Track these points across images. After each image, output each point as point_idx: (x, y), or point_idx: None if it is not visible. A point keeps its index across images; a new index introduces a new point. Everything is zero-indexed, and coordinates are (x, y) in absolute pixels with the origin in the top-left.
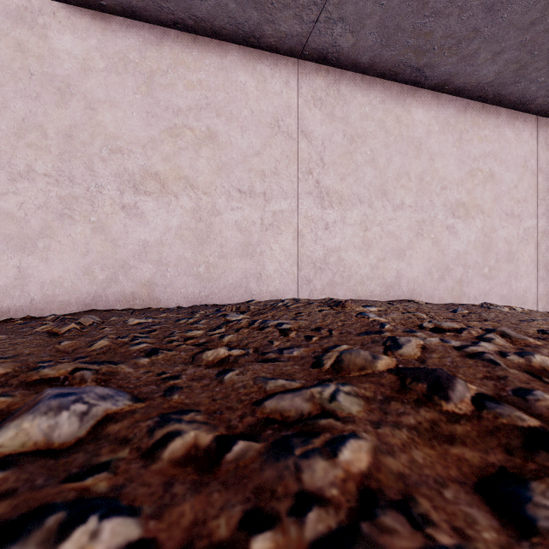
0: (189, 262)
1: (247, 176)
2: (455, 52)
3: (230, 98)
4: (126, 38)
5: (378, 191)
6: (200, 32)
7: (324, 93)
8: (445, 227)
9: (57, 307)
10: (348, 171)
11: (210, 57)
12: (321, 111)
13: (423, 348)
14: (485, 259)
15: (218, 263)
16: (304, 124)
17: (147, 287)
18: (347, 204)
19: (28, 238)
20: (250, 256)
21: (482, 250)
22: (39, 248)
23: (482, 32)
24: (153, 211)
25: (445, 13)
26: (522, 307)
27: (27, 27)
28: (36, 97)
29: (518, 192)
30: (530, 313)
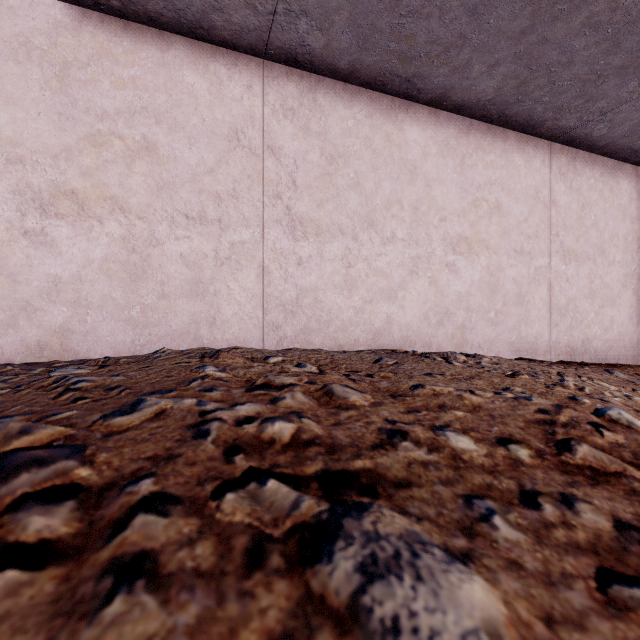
0: (118, 303)
1: (197, 198)
2: (446, 62)
3: (174, 101)
4: (30, 17)
5: (364, 221)
6: (132, 17)
7: (297, 102)
8: (445, 265)
9: None
10: (327, 197)
11: (147, 50)
12: (292, 123)
13: (157, 414)
14: (490, 302)
15: (157, 305)
16: (271, 138)
17: (60, 335)
18: (326, 236)
19: None
20: (201, 296)
21: (487, 291)
22: None
23: (470, 39)
24: (67, 239)
25: (424, 13)
26: (533, 356)
27: None
28: None
29: (529, 226)
30: (485, 363)
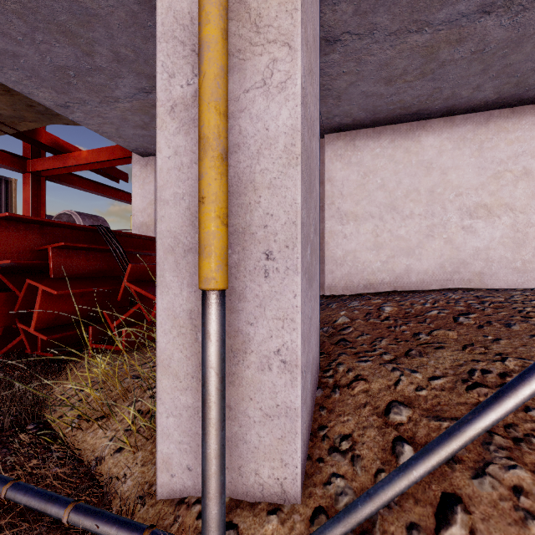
0: (508, 259)
1: None
2: None
3: None
4: (464, 126)
5: None
6: (518, 105)
7: None
8: None
9: (425, 285)
10: None
11: (525, 119)
12: None
13: None
14: None
15: (532, 260)
16: None
17: (478, 276)
18: None
19: (410, 249)
20: None
21: None
22: (416, 254)
23: None
24: (482, 228)
25: None
26: None
27: (410, 139)
28: (414, 174)
29: None
30: None
